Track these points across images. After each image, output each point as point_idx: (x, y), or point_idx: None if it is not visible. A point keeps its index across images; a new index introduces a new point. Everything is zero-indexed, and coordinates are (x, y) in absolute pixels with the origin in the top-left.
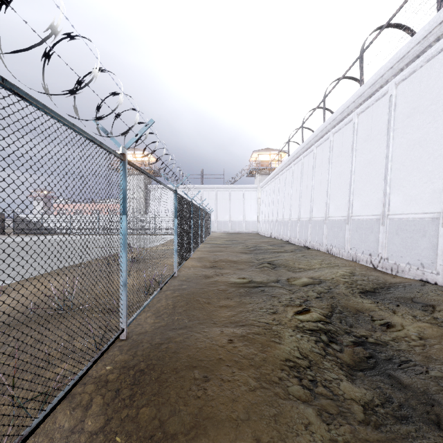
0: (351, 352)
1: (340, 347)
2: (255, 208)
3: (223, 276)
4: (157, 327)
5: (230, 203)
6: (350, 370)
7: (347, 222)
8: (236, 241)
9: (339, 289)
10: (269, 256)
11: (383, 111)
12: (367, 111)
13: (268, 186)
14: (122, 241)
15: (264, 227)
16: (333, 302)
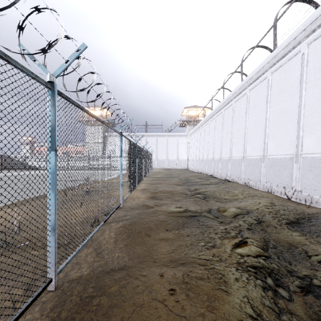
0: (303, 301)
1: (288, 293)
2: (186, 150)
3: (162, 206)
4: (95, 267)
5: (167, 146)
6: None
7: (263, 160)
8: (172, 175)
9: (267, 220)
10: (199, 187)
11: (295, 68)
12: (280, 69)
13: (196, 133)
14: (50, 181)
15: (192, 164)
16: (264, 233)
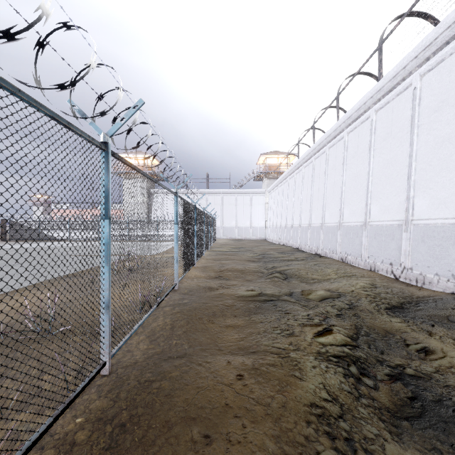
0: (389, 389)
1: (373, 382)
2: (263, 213)
3: (229, 288)
4: (150, 354)
5: (236, 208)
6: (392, 416)
7: (364, 228)
8: (243, 249)
9: (362, 305)
10: (279, 265)
11: (405, 106)
12: (387, 107)
13: (277, 190)
14: (104, 252)
15: (272, 233)
16: (356, 320)
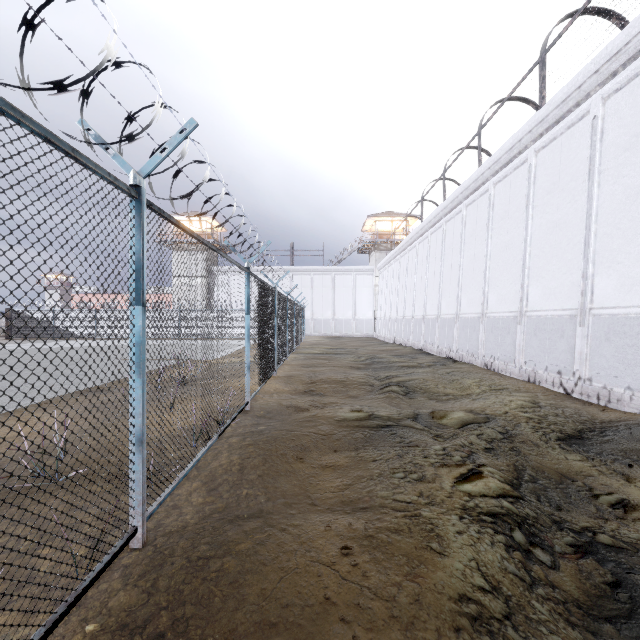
0: (576, 568)
1: (551, 556)
2: (371, 299)
3: (325, 409)
4: (208, 512)
5: (333, 292)
6: (585, 615)
7: (519, 321)
8: (343, 350)
9: (522, 433)
10: (396, 373)
11: (580, 144)
12: (553, 146)
13: (391, 267)
14: (135, 357)
15: (383, 328)
16: (516, 457)
